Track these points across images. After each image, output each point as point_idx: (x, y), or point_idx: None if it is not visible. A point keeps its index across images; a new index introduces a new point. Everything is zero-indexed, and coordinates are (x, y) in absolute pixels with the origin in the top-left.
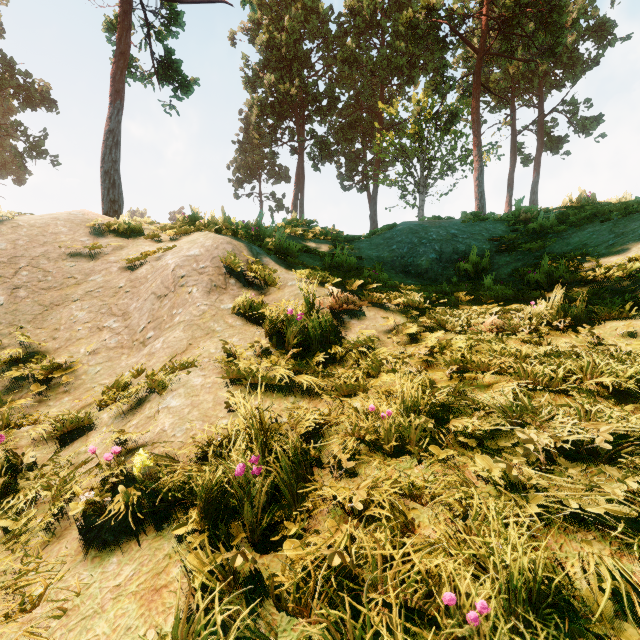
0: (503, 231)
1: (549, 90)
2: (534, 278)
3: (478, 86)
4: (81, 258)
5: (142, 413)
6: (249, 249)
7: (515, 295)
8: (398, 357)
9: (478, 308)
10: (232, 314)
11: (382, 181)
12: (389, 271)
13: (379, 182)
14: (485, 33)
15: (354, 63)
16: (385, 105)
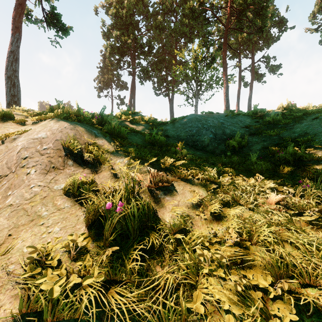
0: (249, 122)
1: (256, 51)
2: (284, 156)
3: (226, 44)
4: None
5: None
6: (89, 133)
7: (272, 167)
8: (209, 241)
9: (251, 178)
10: (63, 194)
11: (176, 91)
12: (185, 145)
13: (175, 92)
14: (229, 17)
15: (162, 29)
16: (178, 51)
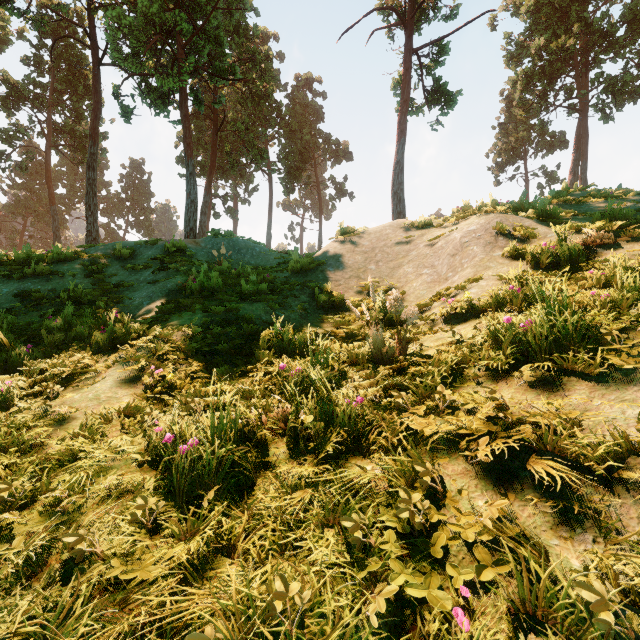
0: None
1: None
2: None
3: None
4: (402, 244)
5: (456, 298)
6: (513, 218)
7: None
8: None
9: None
10: (501, 258)
11: None
12: None
13: None
14: None
15: None
16: None
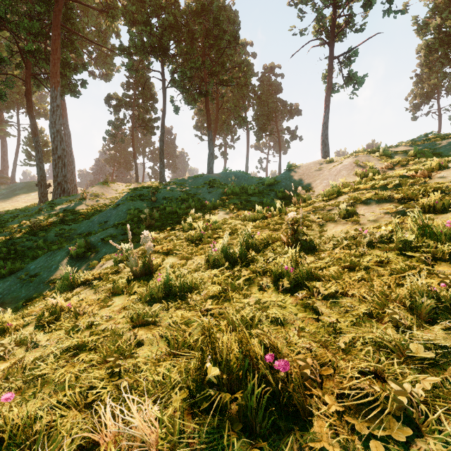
0: None
1: None
2: None
3: None
4: (317, 171)
5: None
6: (365, 158)
7: None
8: None
9: None
10: (352, 175)
11: None
12: None
13: None
14: None
15: None
16: None
